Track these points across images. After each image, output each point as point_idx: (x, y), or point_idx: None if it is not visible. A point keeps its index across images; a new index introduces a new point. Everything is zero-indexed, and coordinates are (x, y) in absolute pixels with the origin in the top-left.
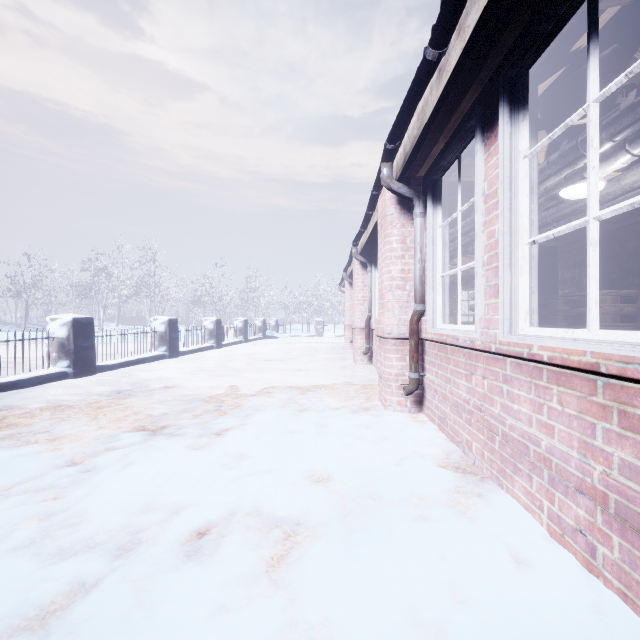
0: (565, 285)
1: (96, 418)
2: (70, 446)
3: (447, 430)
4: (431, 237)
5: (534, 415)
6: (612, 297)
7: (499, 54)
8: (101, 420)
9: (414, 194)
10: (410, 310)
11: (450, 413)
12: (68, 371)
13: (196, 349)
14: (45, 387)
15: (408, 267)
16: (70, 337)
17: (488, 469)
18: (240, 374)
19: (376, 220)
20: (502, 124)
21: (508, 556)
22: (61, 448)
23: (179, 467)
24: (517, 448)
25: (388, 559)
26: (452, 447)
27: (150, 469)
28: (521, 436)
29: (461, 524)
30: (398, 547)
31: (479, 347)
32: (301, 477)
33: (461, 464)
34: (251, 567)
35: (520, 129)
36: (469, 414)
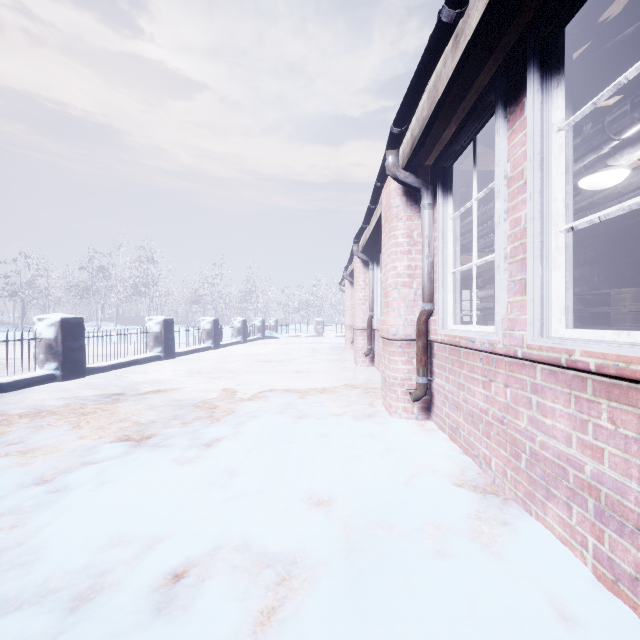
0: (575, 284)
1: (78, 426)
2: (43, 460)
3: (460, 441)
4: (441, 230)
5: (574, 433)
6: (632, 296)
7: (527, 13)
8: (83, 428)
9: (422, 184)
10: (417, 309)
11: (464, 423)
12: (56, 374)
13: (193, 350)
14: (30, 391)
15: (415, 263)
16: (58, 338)
17: (512, 490)
18: (237, 376)
19: (379, 214)
20: (531, 93)
21: (551, 610)
22: (32, 462)
23: (160, 487)
24: (551, 470)
25: (404, 617)
26: (467, 461)
27: (127, 489)
28: (556, 457)
29: (488, 564)
30: (416, 598)
31: (501, 351)
32: (298, 499)
33: (479, 482)
34: (234, 627)
35: (553, 98)
36: (487, 426)
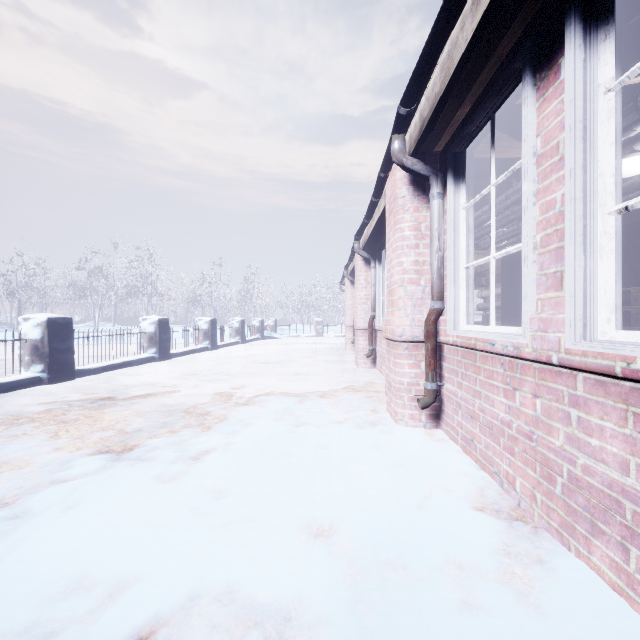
0: None
1: (55, 436)
2: (8, 477)
3: (475, 455)
4: (452, 221)
5: (633, 459)
6: None
7: None
8: (61, 438)
9: (431, 171)
10: (425, 308)
11: (480, 435)
12: (42, 376)
13: (189, 351)
14: (13, 395)
15: (423, 258)
16: (44, 339)
17: (543, 518)
18: (233, 379)
19: (382, 208)
20: (572, 48)
21: None
22: None
23: (135, 513)
24: (598, 501)
25: None
26: (485, 479)
27: (96, 516)
28: (607, 486)
29: (529, 622)
30: None
31: (529, 356)
32: (295, 529)
33: (502, 506)
34: None
35: (599, 53)
36: (511, 440)
